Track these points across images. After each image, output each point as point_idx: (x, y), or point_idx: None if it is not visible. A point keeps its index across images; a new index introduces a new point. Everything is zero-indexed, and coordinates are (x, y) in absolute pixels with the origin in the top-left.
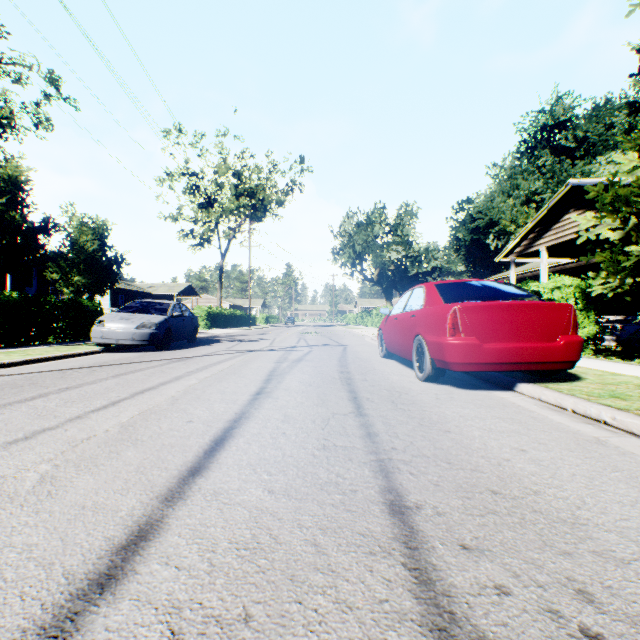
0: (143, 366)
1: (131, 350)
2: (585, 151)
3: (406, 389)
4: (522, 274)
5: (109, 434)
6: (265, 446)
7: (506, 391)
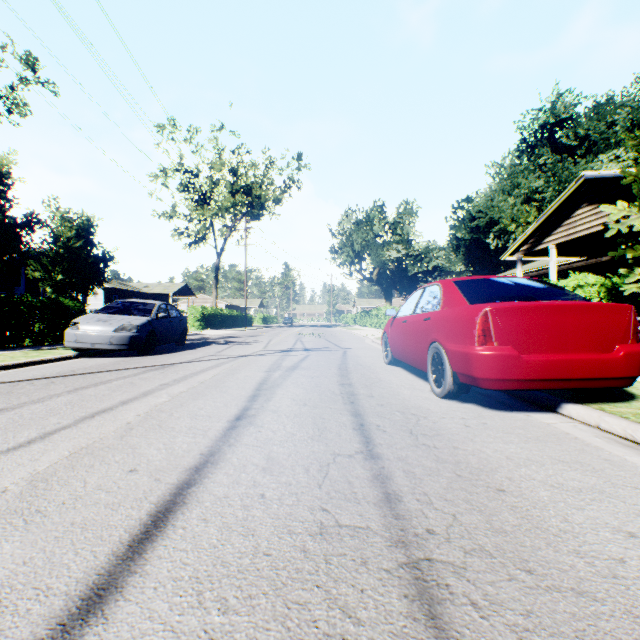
0: (113, 376)
1: (110, 355)
2: (586, 149)
3: (423, 410)
4: (526, 273)
5: (1, 499)
6: (229, 527)
7: (548, 413)
